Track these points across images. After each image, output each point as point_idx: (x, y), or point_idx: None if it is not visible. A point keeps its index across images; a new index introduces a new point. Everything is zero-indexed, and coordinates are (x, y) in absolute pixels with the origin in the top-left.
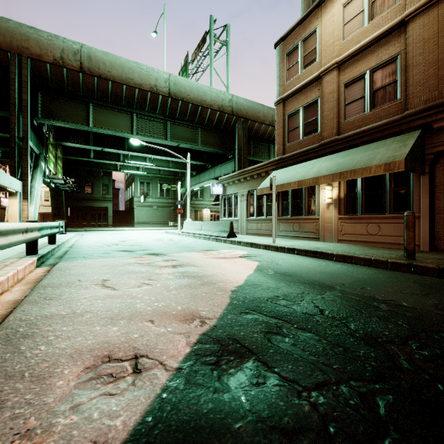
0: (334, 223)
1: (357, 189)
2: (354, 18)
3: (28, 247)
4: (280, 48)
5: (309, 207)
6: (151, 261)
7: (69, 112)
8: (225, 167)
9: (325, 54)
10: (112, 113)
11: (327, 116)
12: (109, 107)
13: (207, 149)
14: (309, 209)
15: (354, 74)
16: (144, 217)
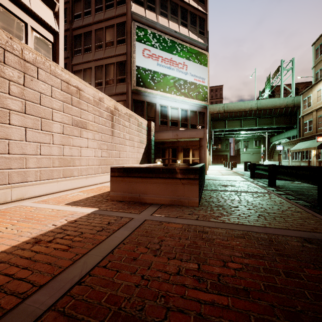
0: (315, 162)
1: (320, 151)
2: (319, 96)
3: (226, 166)
4: (301, 96)
5: (309, 157)
6: None
7: (219, 125)
8: (293, 132)
9: (313, 104)
10: (233, 121)
11: (313, 126)
12: (232, 119)
13: (278, 126)
14: (309, 157)
15: (320, 114)
16: (245, 159)
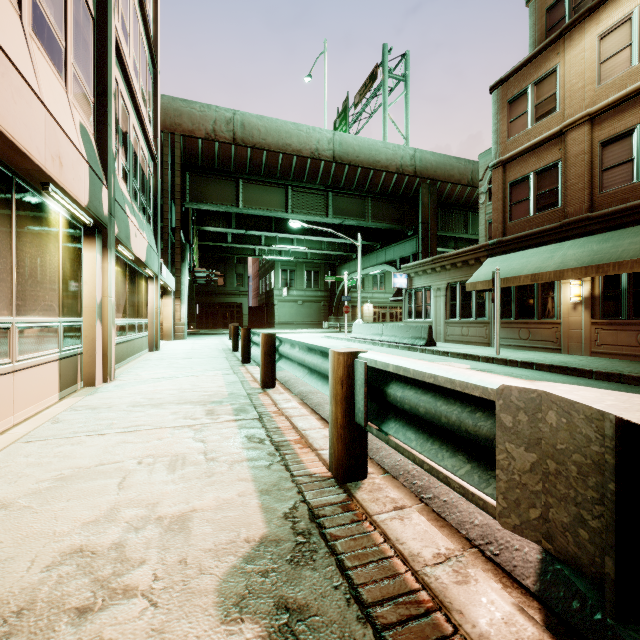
0: (584, 330)
1: (621, 284)
2: (616, 54)
3: (244, 355)
4: (498, 93)
5: (543, 308)
6: None
7: (218, 192)
8: (401, 247)
9: (569, 102)
10: (264, 188)
11: (573, 185)
12: (260, 181)
13: (379, 225)
14: (543, 309)
15: (616, 129)
16: (287, 316)
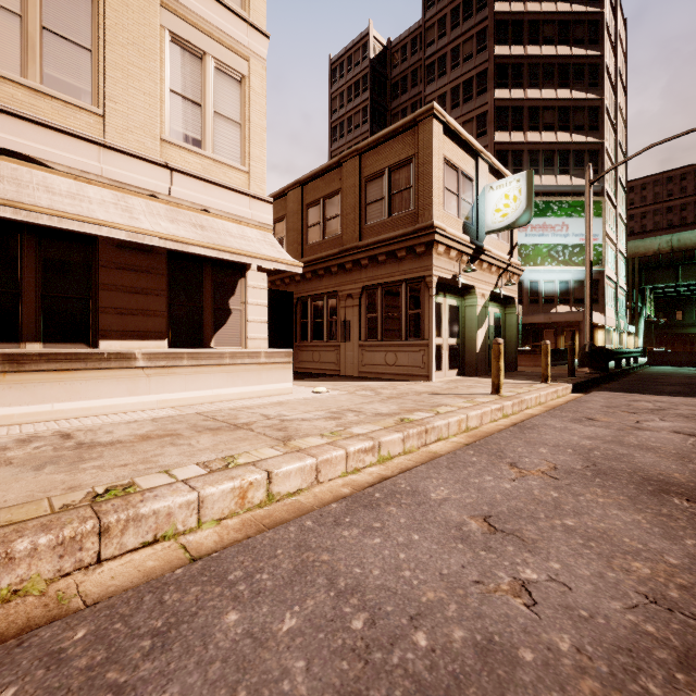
0: None
1: None
2: None
3: None
4: None
5: None
6: None
7: (662, 276)
8: None
9: None
10: None
11: None
12: (695, 263)
13: None
14: None
15: None
16: None
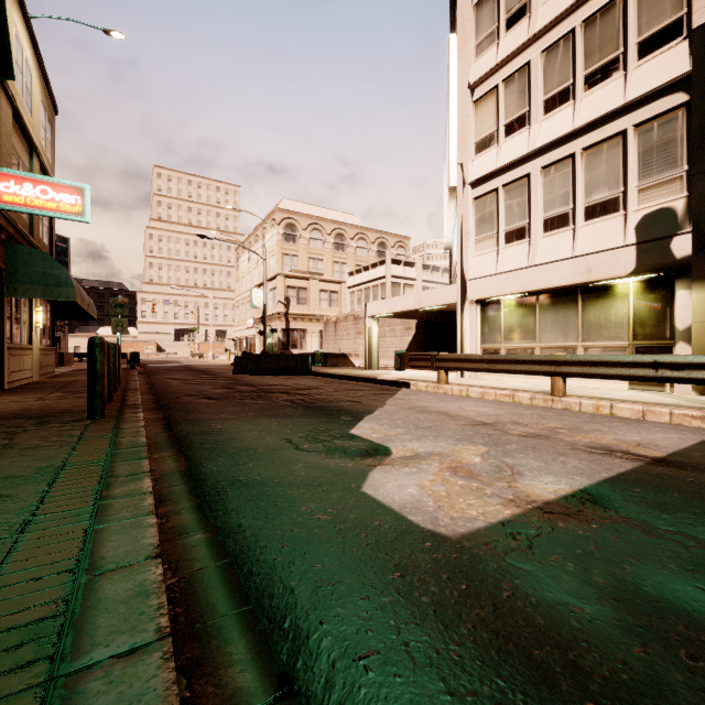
0: None
1: None
2: None
3: None
4: None
5: None
6: (555, 431)
7: None
8: None
9: None
10: None
11: None
12: None
13: None
14: None
15: None
16: None
